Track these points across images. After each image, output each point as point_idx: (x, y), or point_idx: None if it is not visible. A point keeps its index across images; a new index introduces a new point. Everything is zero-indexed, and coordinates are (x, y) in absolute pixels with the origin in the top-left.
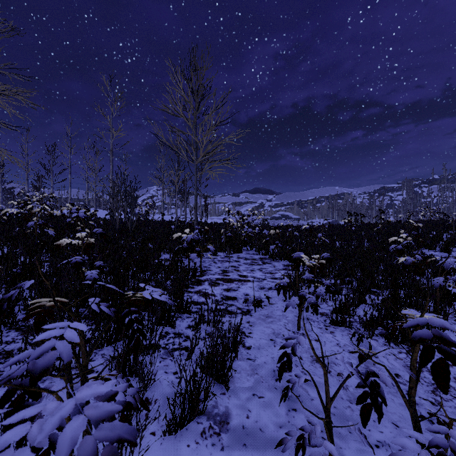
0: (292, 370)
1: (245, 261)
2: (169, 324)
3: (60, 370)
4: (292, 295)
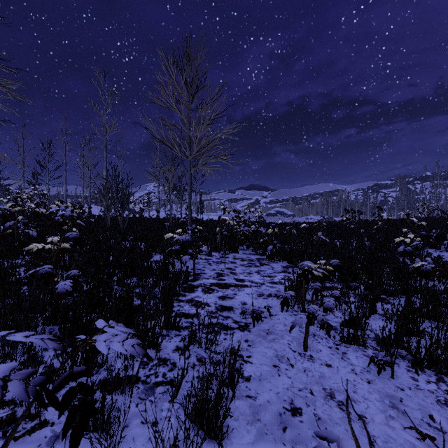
0: (302, 413)
1: (241, 263)
2: (154, 346)
3: (3, 424)
4: (294, 304)
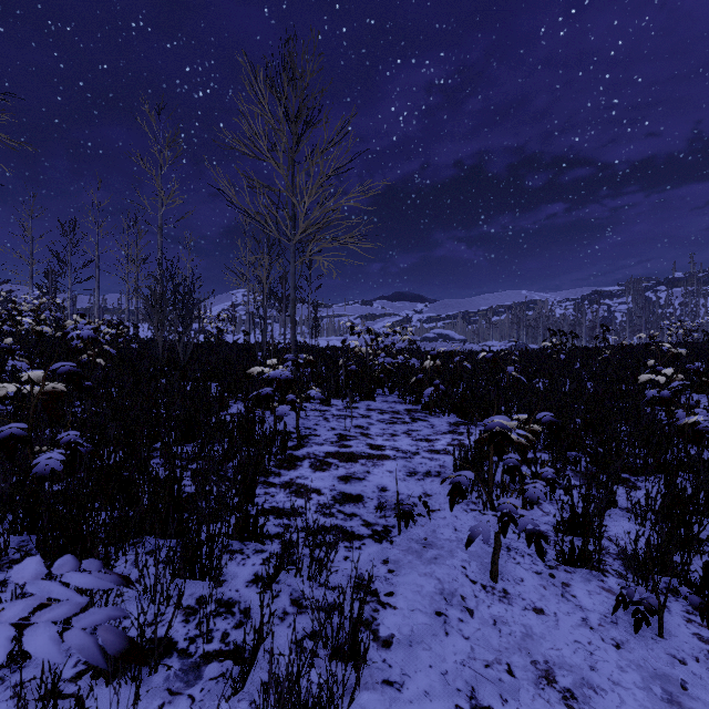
0: None
1: (380, 417)
2: (211, 575)
3: None
4: (472, 490)
